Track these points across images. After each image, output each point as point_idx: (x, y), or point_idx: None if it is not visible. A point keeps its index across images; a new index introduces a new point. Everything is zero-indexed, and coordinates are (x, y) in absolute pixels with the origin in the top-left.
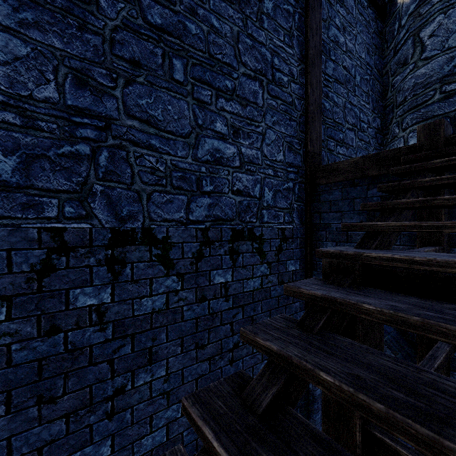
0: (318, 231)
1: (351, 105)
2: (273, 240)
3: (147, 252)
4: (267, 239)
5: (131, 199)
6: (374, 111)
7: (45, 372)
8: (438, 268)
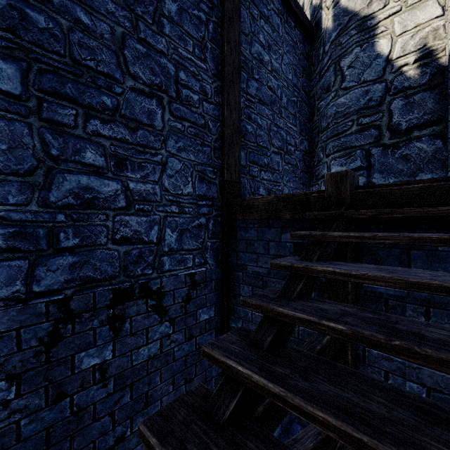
0: (235, 272)
1: (277, 127)
2: (178, 290)
3: None
4: (169, 290)
5: None
6: (301, 133)
7: None
8: None
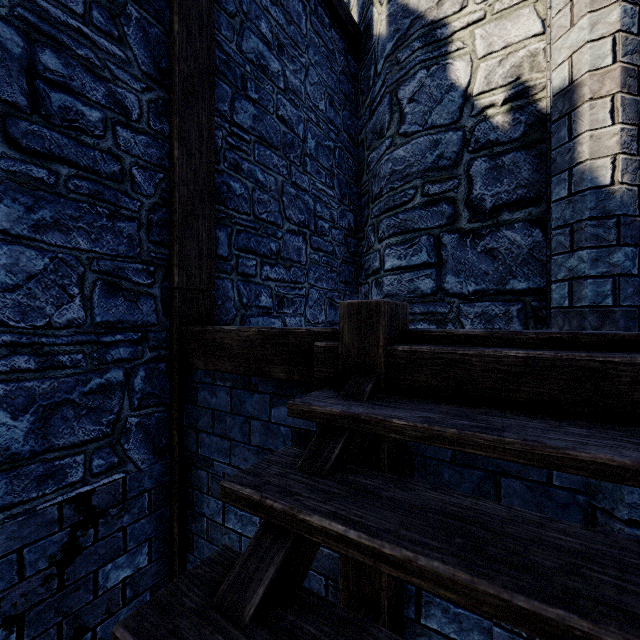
0: (195, 468)
1: (297, 188)
2: (35, 545)
3: None
4: (5, 554)
5: None
6: (343, 201)
7: None
8: None
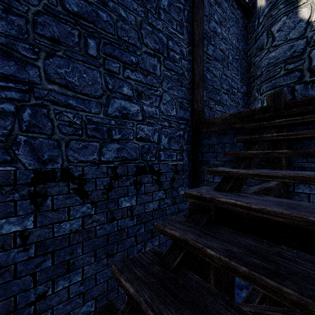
0: (201, 166)
1: (226, 76)
2: (168, 173)
3: (66, 187)
4: (163, 172)
5: (51, 146)
6: (242, 81)
7: None
8: (268, 216)
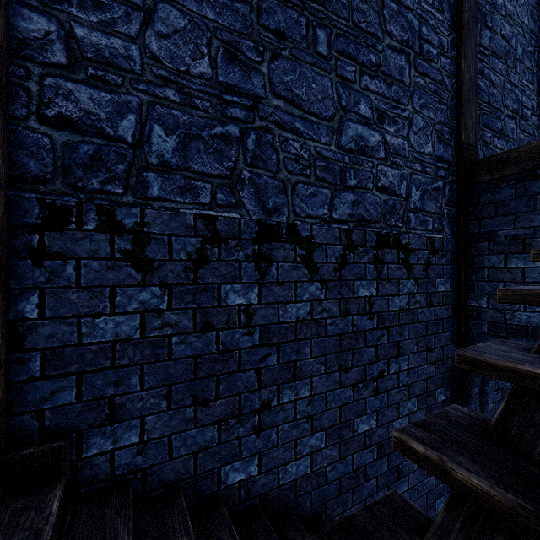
0: (475, 243)
1: (511, 85)
2: (420, 251)
3: (292, 251)
4: (414, 249)
5: (276, 189)
6: (539, 94)
7: (199, 372)
8: None
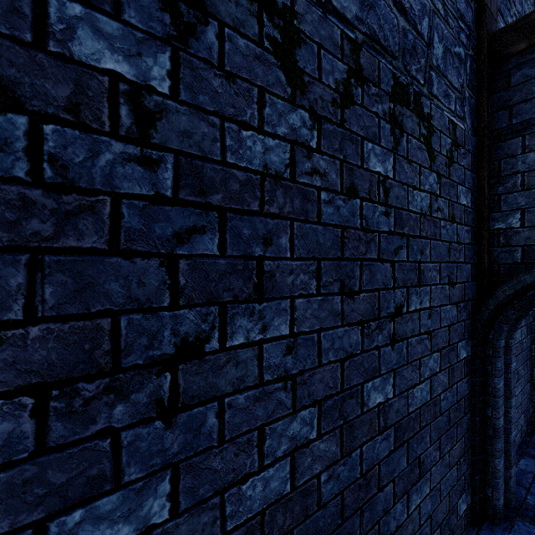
0: (503, 142)
1: None
2: (443, 136)
3: (253, 19)
4: (436, 128)
5: None
6: None
7: None
8: None
